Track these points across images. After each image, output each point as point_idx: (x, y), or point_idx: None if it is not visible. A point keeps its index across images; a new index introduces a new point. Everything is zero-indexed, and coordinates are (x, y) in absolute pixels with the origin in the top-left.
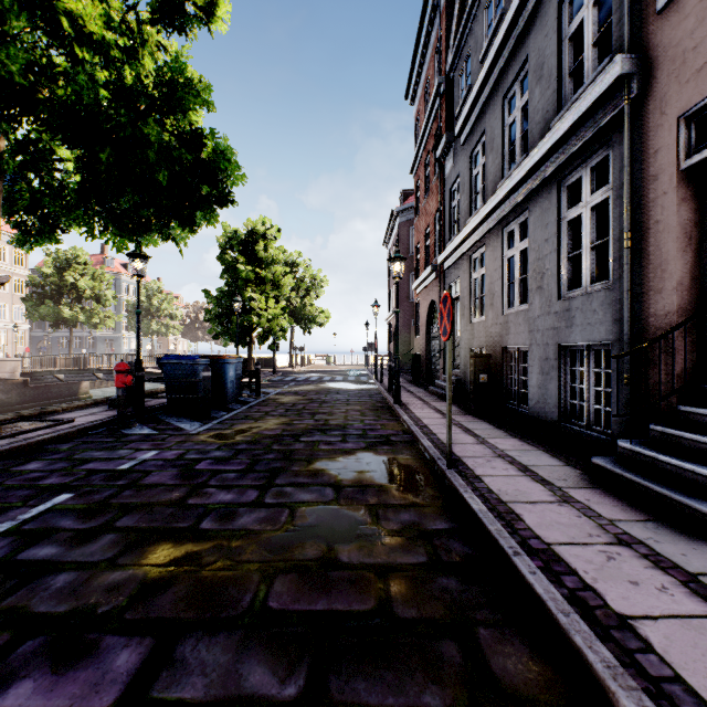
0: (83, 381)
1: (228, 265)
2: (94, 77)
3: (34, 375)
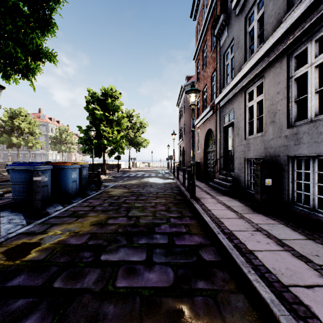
0: None
1: (90, 112)
2: None
3: None
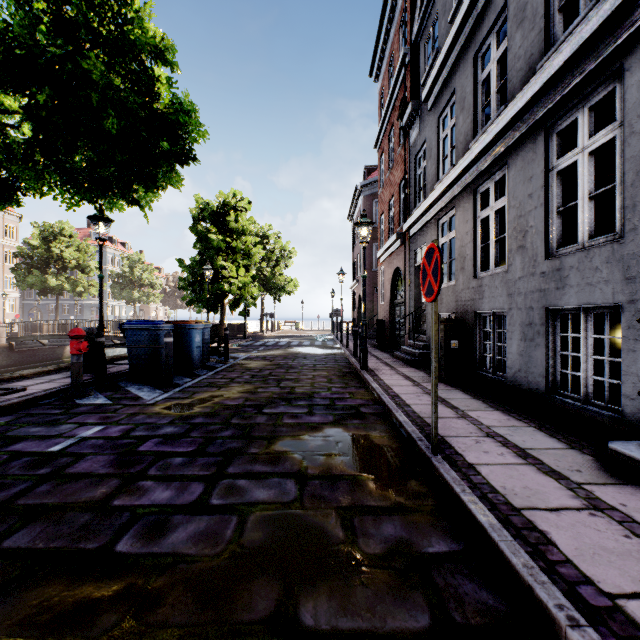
0: (67, 346)
1: (200, 235)
2: (39, 19)
3: (19, 339)
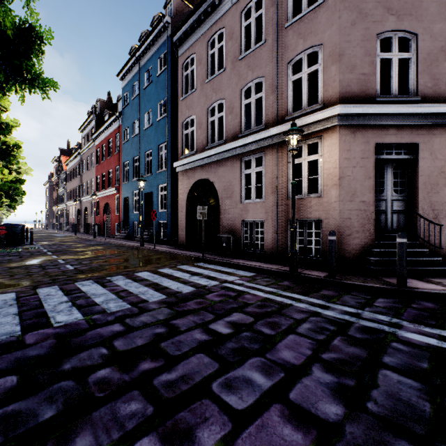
0: None
1: None
2: None
3: None
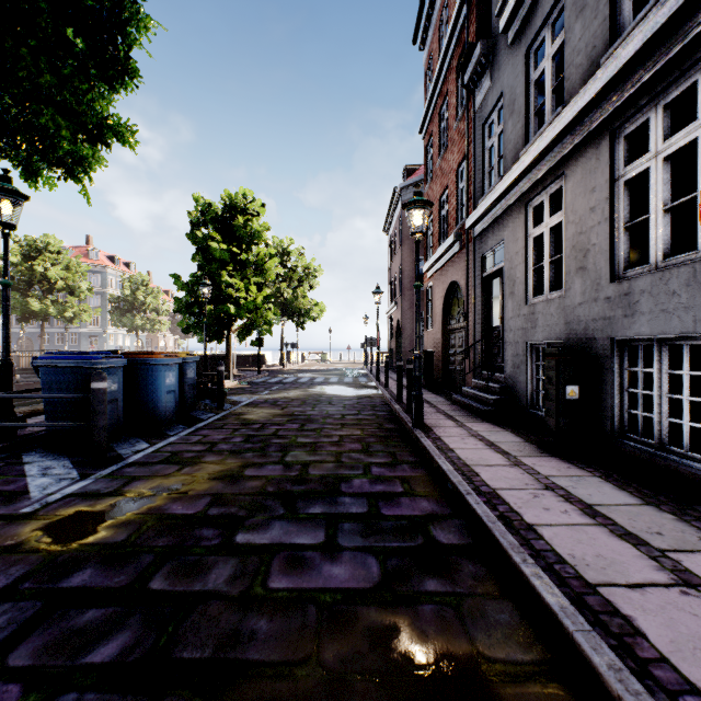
0: None
1: (200, 244)
2: None
3: None
